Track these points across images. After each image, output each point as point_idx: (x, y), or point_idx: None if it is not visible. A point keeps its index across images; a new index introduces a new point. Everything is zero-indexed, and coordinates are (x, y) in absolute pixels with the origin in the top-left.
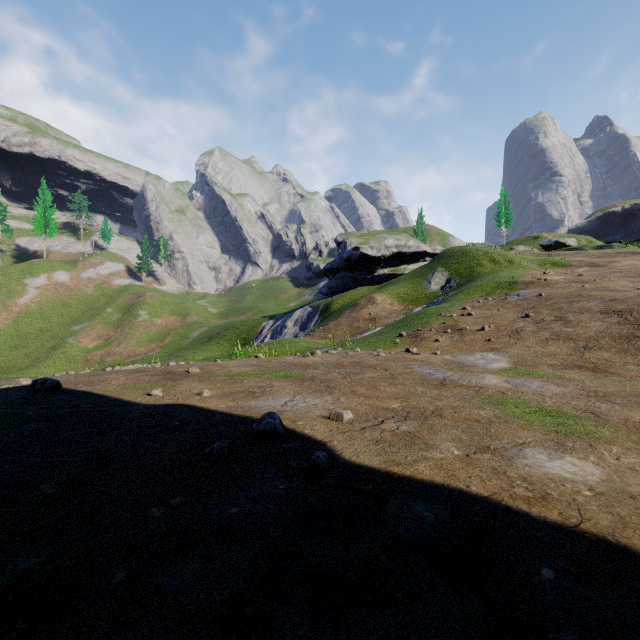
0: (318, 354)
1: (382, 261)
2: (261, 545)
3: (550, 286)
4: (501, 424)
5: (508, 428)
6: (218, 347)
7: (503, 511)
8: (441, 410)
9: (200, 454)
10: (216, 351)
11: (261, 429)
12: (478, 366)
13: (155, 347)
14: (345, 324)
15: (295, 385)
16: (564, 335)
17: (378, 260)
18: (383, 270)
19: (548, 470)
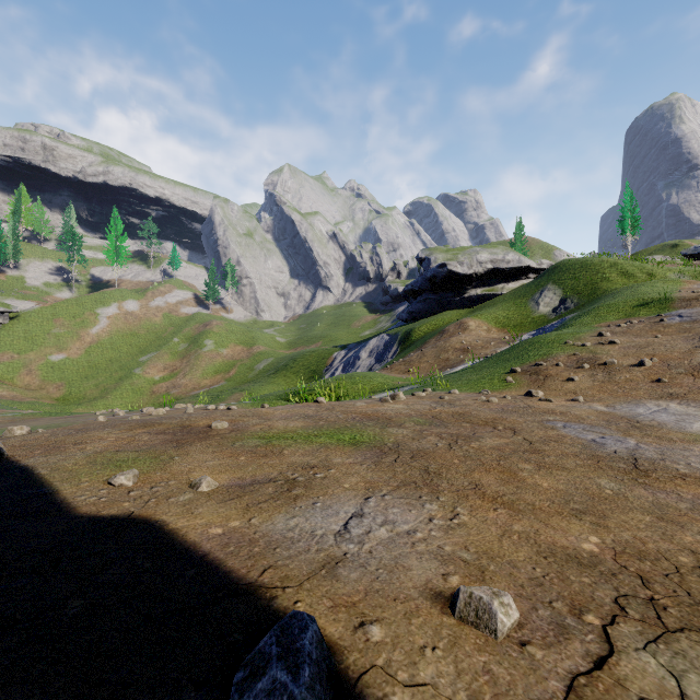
0: (401, 398)
1: (474, 280)
2: None
3: None
4: None
5: None
6: (285, 380)
7: None
8: None
9: None
10: (283, 384)
11: None
12: (669, 427)
13: (220, 379)
14: (430, 355)
15: (367, 464)
16: None
17: (469, 278)
18: (475, 290)
19: None
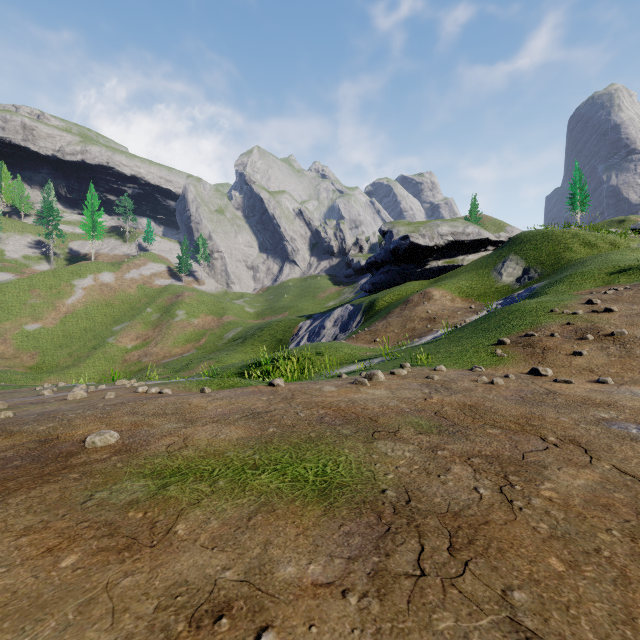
0: (379, 378)
1: (435, 252)
2: None
3: None
4: None
5: None
6: (252, 349)
7: None
8: None
9: None
10: (250, 353)
11: None
12: None
13: (191, 348)
14: (396, 325)
15: (359, 594)
16: None
17: (430, 250)
18: (436, 262)
19: None
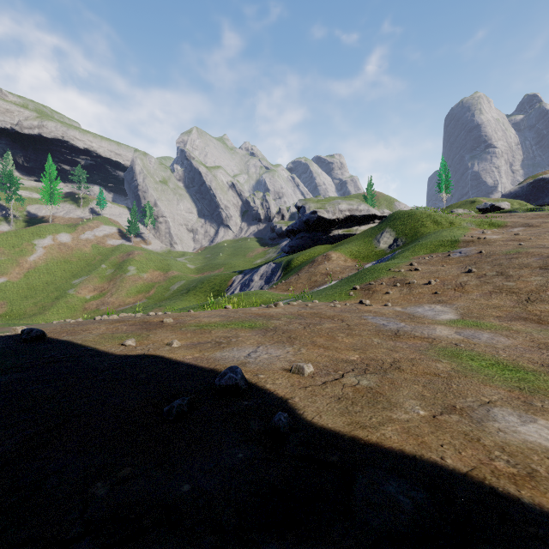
0: (280, 305)
1: (336, 223)
2: (211, 542)
3: (489, 244)
4: (461, 379)
5: (469, 383)
6: (195, 298)
7: (489, 495)
8: (399, 362)
9: (160, 412)
10: (193, 301)
11: (223, 384)
12: (428, 317)
13: (142, 298)
14: (304, 278)
15: (259, 335)
16: (506, 289)
17: (333, 222)
18: (337, 231)
19: (525, 437)
